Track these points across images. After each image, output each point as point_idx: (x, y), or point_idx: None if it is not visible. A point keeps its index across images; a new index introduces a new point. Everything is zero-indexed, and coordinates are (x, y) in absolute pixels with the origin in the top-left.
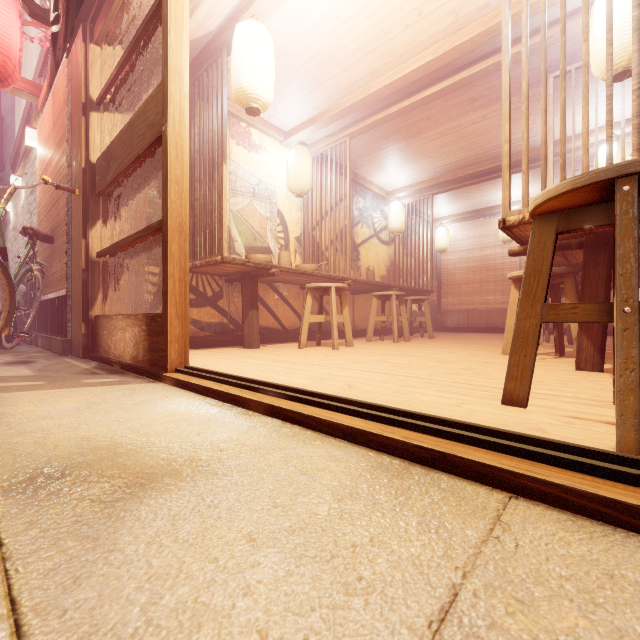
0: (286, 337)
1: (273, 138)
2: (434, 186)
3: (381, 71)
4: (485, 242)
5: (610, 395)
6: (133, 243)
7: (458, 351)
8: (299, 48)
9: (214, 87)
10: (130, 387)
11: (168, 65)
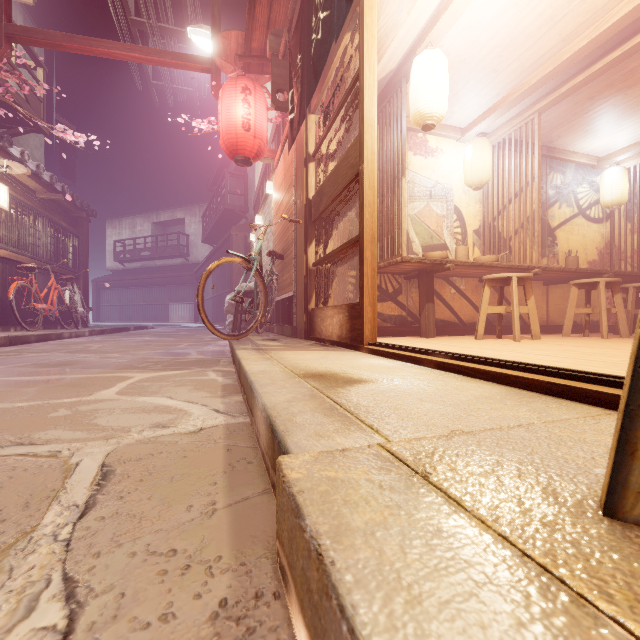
0: (463, 330)
1: (449, 138)
2: None
3: (576, 32)
4: None
5: None
6: (338, 254)
7: None
8: (474, 49)
9: (395, 114)
10: (340, 352)
11: (363, 122)
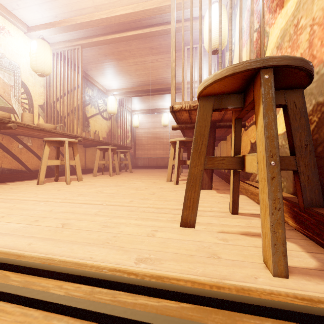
0: (30, 176)
1: (17, 27)
2: (132, 92)
3: (101, 8)
4: (156, 125)
5: (225, 206)
6: None
7: (145, 180)
8: None
9: None
10: None
11: None
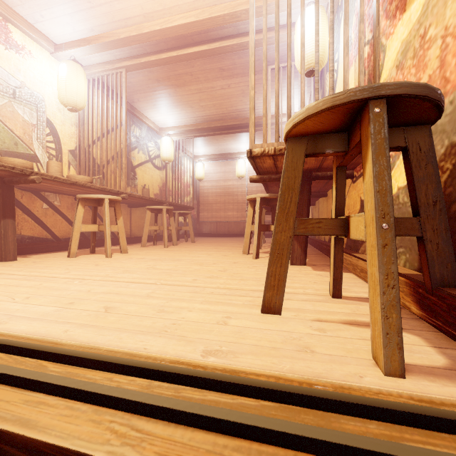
0: (57, 246)
1: (41, 45)
2: (195, 130)
3: (153, 16)
4: (227, 176)
5: (323, 287)
6: None
7: (213, 253)
8: None
9: None
10: None
11: None
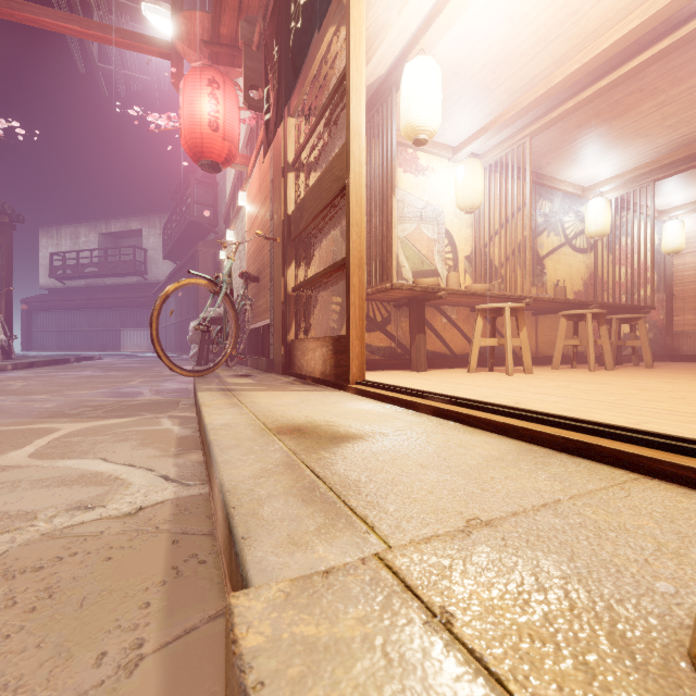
0: (454, 362)
1: (441, 157)
2: (655, 170)
3: (568, 56)
4: None
5: None
6: (321, 278)
7: (681, 381)
8: (468, 62)
9: (384, 125)
10: (324, 393)
11: (350, 129)
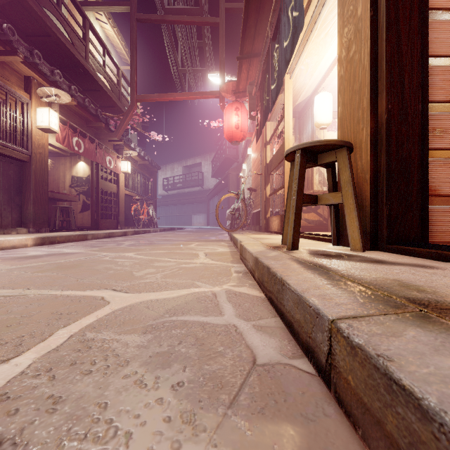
0: None
1: None
2: None
3: None
4: None
5: None
6: (278, 191)
7: None
8: None
9: (310, 117)
10: (274, 235)
11: (285, 138)
